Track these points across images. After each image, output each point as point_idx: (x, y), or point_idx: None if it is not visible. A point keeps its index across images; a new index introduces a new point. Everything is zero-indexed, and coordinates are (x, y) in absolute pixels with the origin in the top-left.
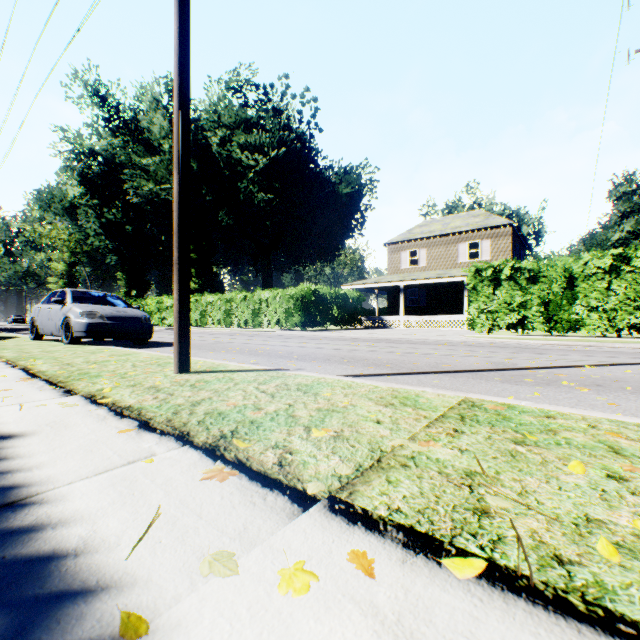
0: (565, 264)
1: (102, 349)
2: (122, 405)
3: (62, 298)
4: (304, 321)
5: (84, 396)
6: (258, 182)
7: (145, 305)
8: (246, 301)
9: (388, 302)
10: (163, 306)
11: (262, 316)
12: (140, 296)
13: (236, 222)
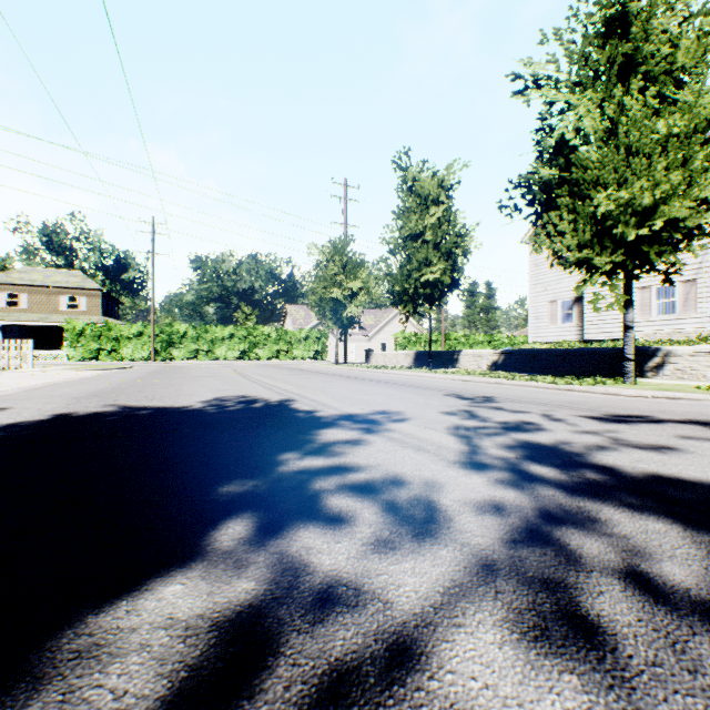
0: (117, 329)
1: None
2: None
3: None
4: None
5: None
6: None
7: None
8: None
9: None
10: None
11: None
12: None
13: None
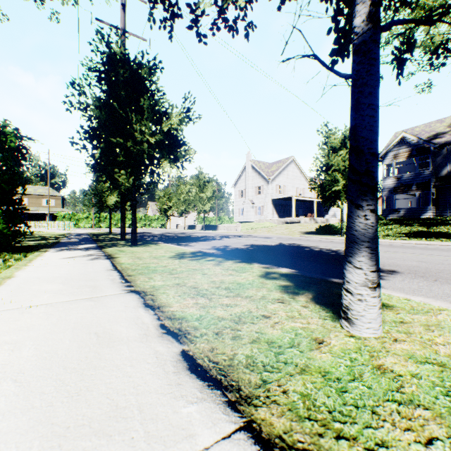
0: (78, 215)
1: None
2: None
3: None
4: None
5: None
6: None
7: None
8: None
9: None
10: None
11: None
12: None
13: None
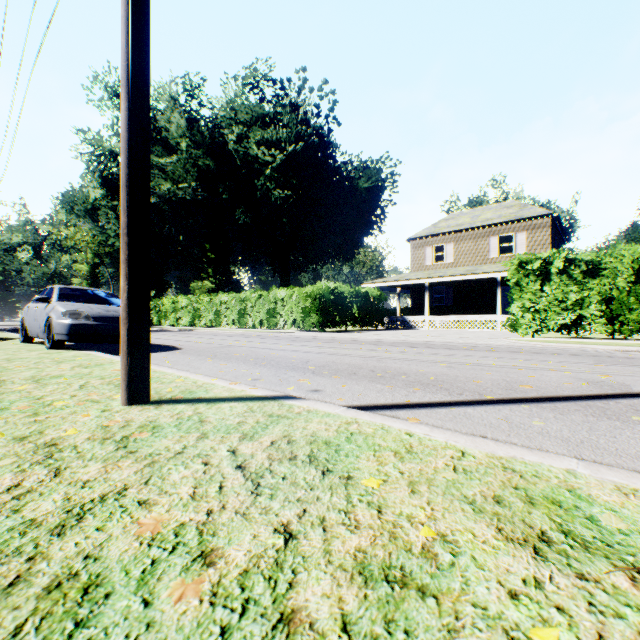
0: (634, 254)
1: (79, 356)
2: None
3: (49, 296)
4: (322, 321)
5: None
6: (275, 179)
7: (161, 305)
8: (261, 300)
9: (411, 301)
10: (178, 306)
11: (278, 316)
12: (159, 296)
13: (253, 221)
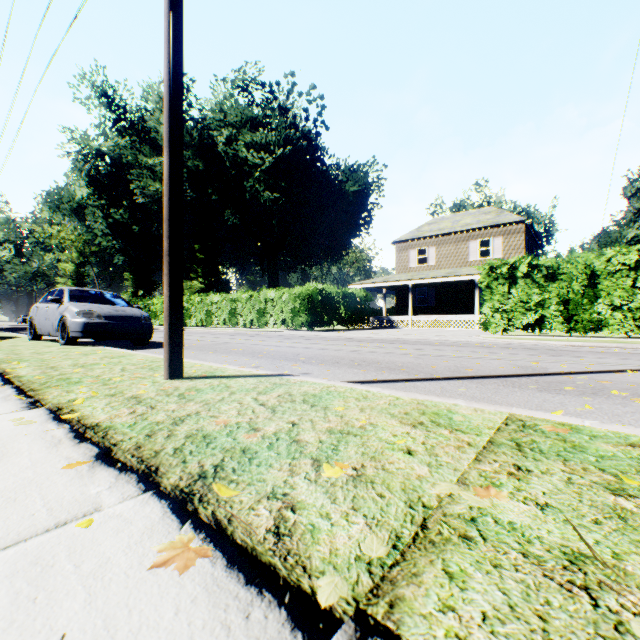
0: (586, 260)
1: (97, 350)
2: (88, 423)
3: (60, 297)
4: (310, 321)
5: (49, 409)
6: (264, 181)
7: (151, 305)
8: (251, 301)
9: (396, 302)
10: None
11: (268, 316)
12: (147, 296)
13: (242, 222)
